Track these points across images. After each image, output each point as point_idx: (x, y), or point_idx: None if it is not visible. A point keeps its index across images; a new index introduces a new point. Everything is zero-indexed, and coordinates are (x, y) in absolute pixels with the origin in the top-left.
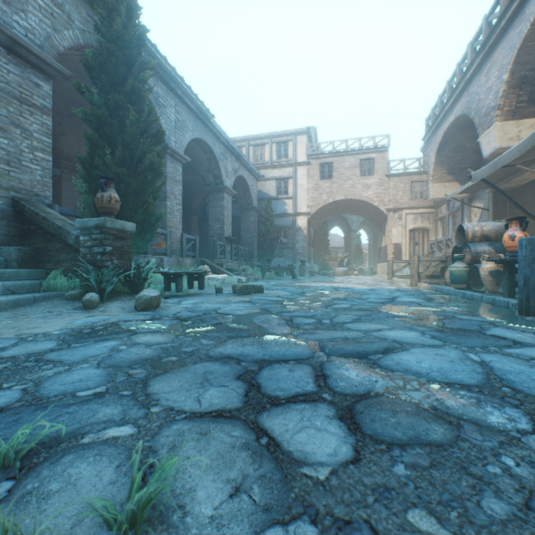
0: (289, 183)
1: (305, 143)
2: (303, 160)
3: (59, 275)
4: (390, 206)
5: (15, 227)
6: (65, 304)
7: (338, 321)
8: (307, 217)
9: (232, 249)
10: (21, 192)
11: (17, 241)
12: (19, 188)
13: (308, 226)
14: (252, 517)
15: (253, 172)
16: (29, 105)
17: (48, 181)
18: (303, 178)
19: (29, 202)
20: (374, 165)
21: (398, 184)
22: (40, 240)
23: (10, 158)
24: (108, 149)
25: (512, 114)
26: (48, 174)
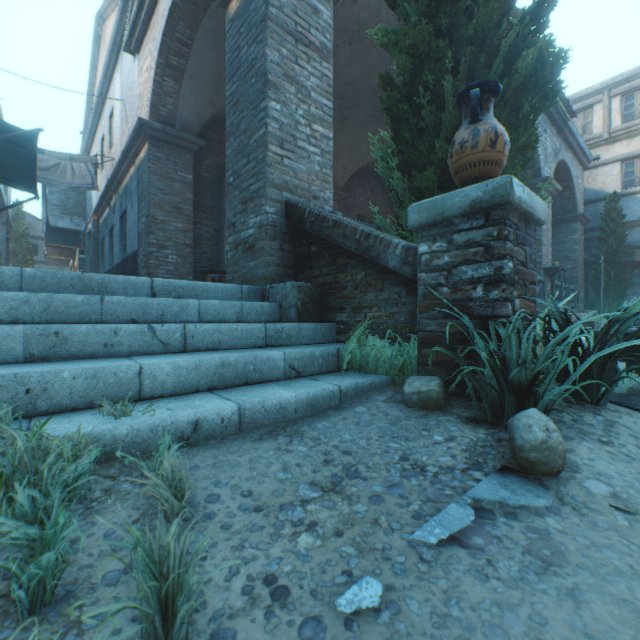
0: None
1: None
2: None
3: (370, 337)
4: None
5: (288, 252)
6: (419, 424)
7: None
8: None
9: (553, 288)
10: (295, 193)
11: (291, 275)
12: (293, 186)
13: None
14: None
15: (579, 154)
16: (305, 45)
17: (328, 174)
18: None
19: (307, 206)
20: None
21: None
22: (325, 269)
23: (282, 135)
24: (447, 56)
25: None
26: (328, 161)
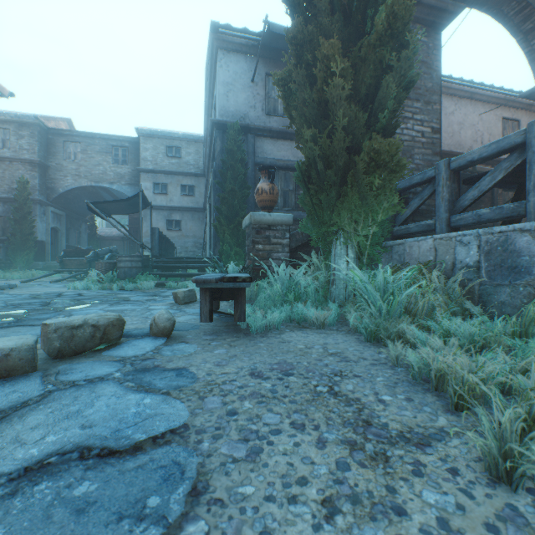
0: None
1: None
2: None
3: None
4: None
5: None
6: None
7: (0, 307)
8: None
9: None
10: None
11: None
12: None
13: None
14: (82, 292)
15: None
16: None
17: None
18: None
19: None
20: None
21: None
22: None
23: None
24: None
25: None
26: None
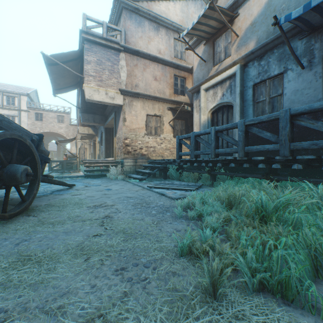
0: (16, 119)
1: (27, 100)
2: (25, 108)
3: None
4: (72, 137)
5: None
6: None
7: None
8: None
9: None
10: None
11: None
12: None
13: None
14: None
15: None
16: None
17: None
18: (25, 118)
19: None
20: (64, 119)
21: (75, 129)
22: None
23: None
24: None
25: (83, 125)
26: None
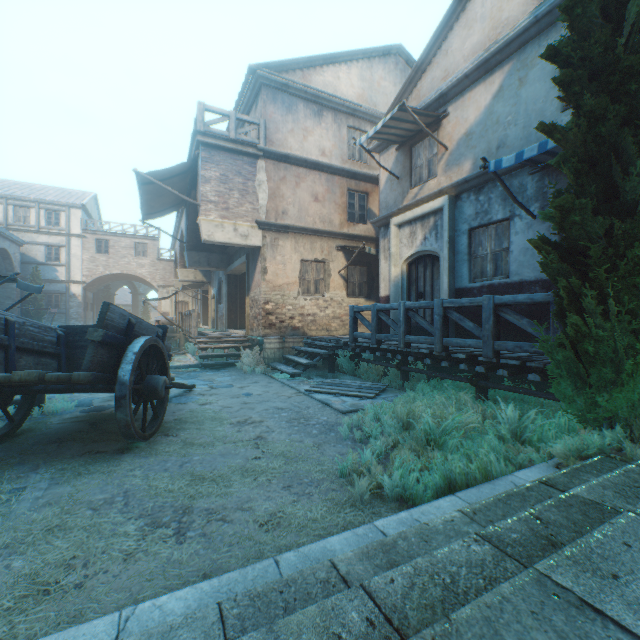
0: (62, 251)
1: (81, 217)
2: (78, 232)
3: None
4: (161, 283)
5: None
6: None
7: None
8: (83, 285)
9: None
10: None
11: None
12: None
13: (85, 292)
14: None
15: (17, 241)
16: None
17: None
18: (79, 249)
19: None
20: (148, 249)
21: (167, 267)
22: None
23: None
24: None
25: (185, 266)
26: None
